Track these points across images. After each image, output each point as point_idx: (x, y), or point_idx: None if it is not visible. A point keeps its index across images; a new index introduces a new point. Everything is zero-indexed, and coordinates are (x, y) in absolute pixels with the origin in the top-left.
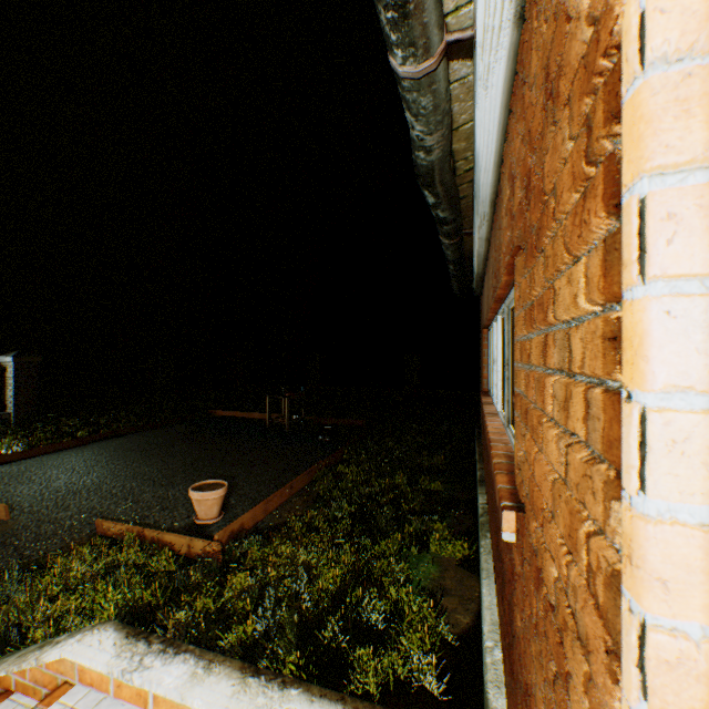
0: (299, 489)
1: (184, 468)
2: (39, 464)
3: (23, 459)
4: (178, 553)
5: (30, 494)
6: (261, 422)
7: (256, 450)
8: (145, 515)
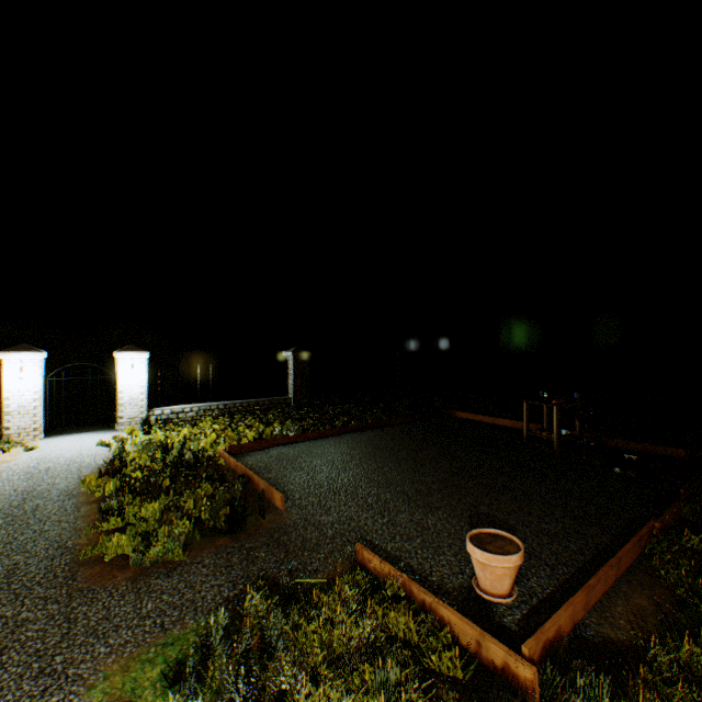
0: (624, 566)
1: (437, 484)
2: (307, 451)
3: (297, 442)
4: (459, 642)
5: (299, 483)
6: (512, 432)
7: (521, 474)
8: (404, 549)
